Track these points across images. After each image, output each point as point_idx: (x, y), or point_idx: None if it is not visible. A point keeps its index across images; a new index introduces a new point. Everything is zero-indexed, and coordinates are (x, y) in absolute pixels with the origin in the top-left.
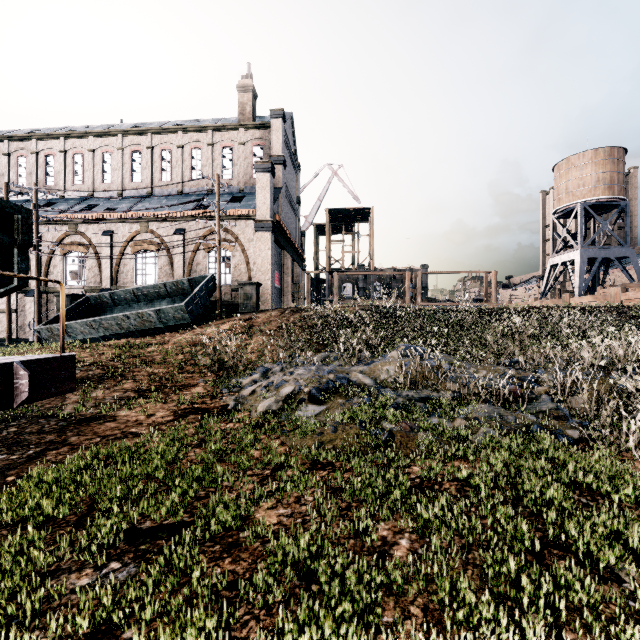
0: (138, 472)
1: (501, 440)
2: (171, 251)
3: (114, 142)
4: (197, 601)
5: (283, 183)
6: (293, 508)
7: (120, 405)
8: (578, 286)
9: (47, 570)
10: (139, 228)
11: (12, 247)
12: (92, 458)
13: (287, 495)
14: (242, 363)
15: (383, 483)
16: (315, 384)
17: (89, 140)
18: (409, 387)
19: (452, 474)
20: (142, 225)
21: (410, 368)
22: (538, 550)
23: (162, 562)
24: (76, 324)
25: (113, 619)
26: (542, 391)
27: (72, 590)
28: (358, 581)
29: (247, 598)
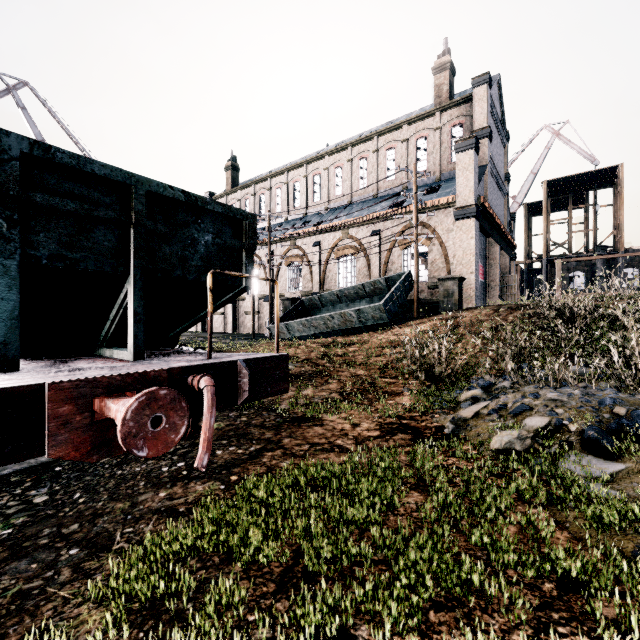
0: (347, 515)
1: None
2: (368, 253)
3: (321, 164)
4: None
5: (488, 159)
6: None
7: (326, 407)
8: None
9: None
10: (341, 235)
11: (242, 251)
12: (300, 475)
13: None
14: (454, 372)
15: None
16: (589, 420)
17: (304, 168)
18: None
19: None
20: (343, 232)
21: None
22: None
23: None
24: (294, 323)
25: None
26: None
27: None
28: None
29: None
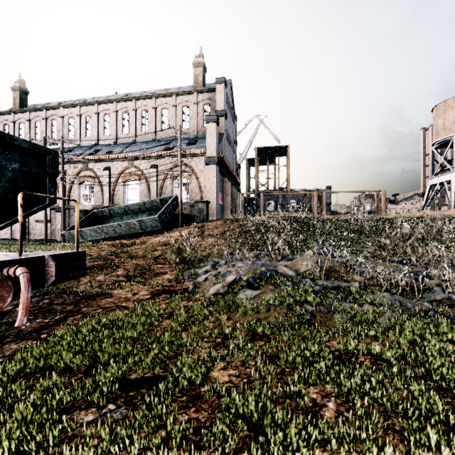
0: (127, 336)
1: (404, 323)
2: (148, 180)
3: (111, 107)
4: (171, 441)
5: (225, 130)
6: (240, 370)
7: (115, 286)
8: (454, 201)
9: (65, 406)
10: (127, 164)
11: (45, 177)
12: (96, 324)
13: (235, 359)
14: (197, 258)
15: (310, 354)
16: (251, 274)
17: (95, 106)
18: (324, 278)
19: (365, 349)
20: (129, 162)
21: (324, 263)
22: (452, 422)
23: (145, 407)
24: (87, 230)
25: (110, 450)
26: (433, 283)
27: (81, 424)
28: (298, 438)
29: (208, 443)
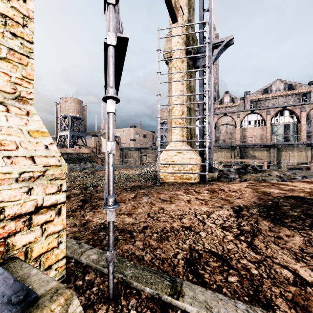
0: None
1: None
2: None
3: None
4: None
5: None
6: None
7: None
8: (69, 144)
9: None
10: None
11: None
12: None
13: None
14: None
15: None
16: None
17: None
18: None
19: None
20: None
21: None
22: None
23: None
24: None
25: None
26: None
27: None
28: None
29: None
